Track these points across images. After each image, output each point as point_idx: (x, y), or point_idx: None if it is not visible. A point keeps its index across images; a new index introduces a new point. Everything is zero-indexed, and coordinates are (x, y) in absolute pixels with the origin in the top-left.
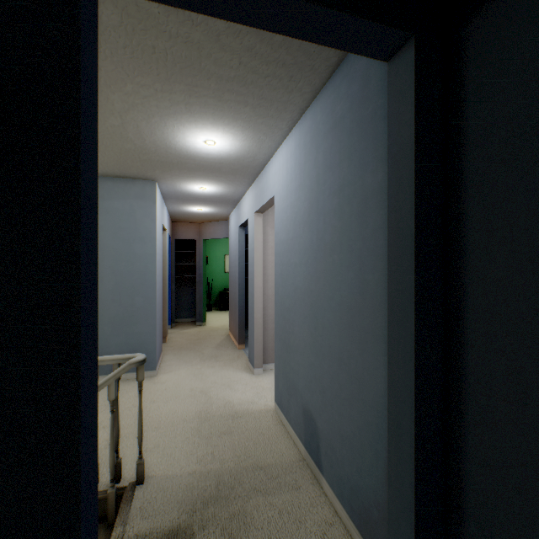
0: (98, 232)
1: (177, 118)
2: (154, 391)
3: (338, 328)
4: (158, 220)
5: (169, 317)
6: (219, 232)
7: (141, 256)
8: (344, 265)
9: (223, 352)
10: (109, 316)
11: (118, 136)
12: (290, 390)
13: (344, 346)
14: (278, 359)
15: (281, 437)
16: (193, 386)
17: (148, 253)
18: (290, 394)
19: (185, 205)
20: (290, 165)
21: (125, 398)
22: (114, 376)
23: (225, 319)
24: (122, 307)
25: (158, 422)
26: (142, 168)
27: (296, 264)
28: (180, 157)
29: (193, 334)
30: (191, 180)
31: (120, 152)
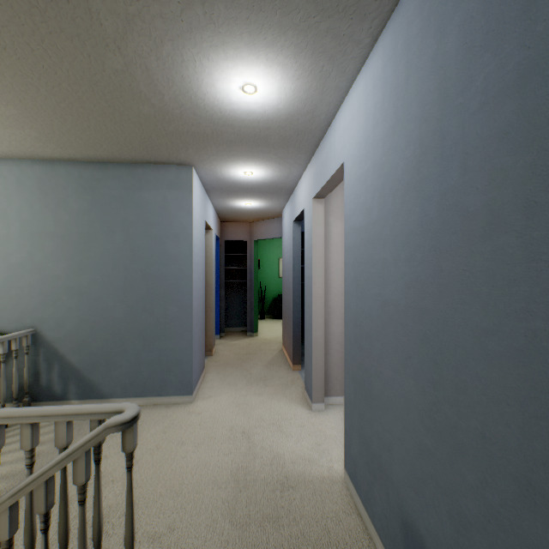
0: (128, 229)
1: (195, 40)
2: (186, 425)
3: (520, 409)
4: (197, 214)
5: (218, 325)
6: (271, 232)
7: (176, 257)
8: (548, 257)
9: (274, 373)
10: (139, 328)
11: (128, 93)
12: (373, 468)
13: (548, 462)
14: (349, 407)
15: (358, 544)
16: (233, 423)
17: (183, 254)
18: (373, 475)
19: (231, 198)
20: (372, 102)
21: (150, 434)
22: (83, 445)
23: (278, 329)
24: (154, 318)
25: (181, 481)
26: (172, 147)
27: (386, 263)
28: (213, 122)
29: (242, 347)
30: (233, 161)
31: (139, 122)
